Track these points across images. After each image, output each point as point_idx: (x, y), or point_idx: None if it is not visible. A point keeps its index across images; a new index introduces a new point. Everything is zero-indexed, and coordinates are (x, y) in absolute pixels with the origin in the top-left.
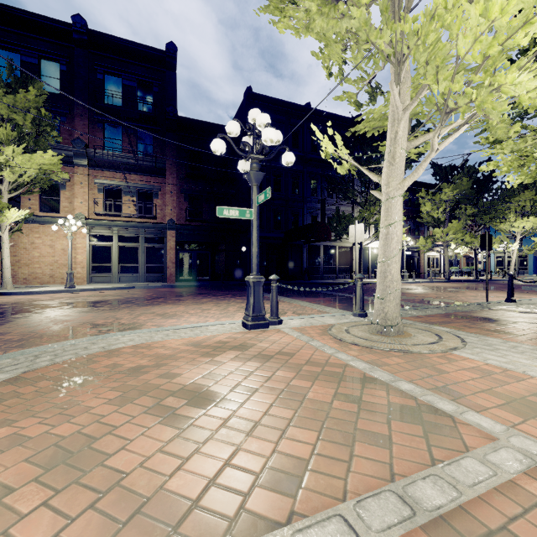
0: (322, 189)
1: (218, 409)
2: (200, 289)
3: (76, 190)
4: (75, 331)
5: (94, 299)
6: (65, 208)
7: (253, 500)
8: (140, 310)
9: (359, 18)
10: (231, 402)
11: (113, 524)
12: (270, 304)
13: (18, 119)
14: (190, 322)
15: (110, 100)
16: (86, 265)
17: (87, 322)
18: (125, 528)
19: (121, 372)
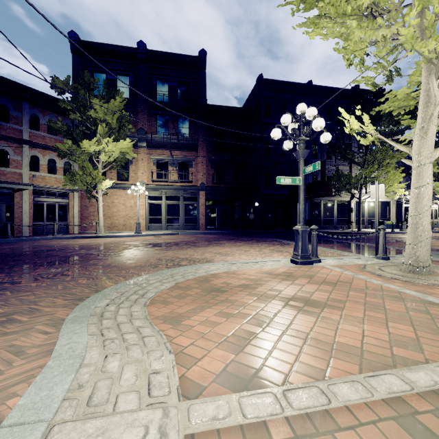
0: (322, 152)
1: (327, 309)
2: (227, 236)
3: (139, 164)
4: (172, 261)
5: (161, 242)
6: (132, 177)
7: (394, 352)
8: (200, 250)
9: (406, 35)
10: (332, 307)
11: (322, 353)
12: (311, 247)
13: (109, 119)
14: (244, 259)
15: (160, 98)
16: (145, 217)
17: (174, 256)
18: (330, 355)
19: (234, 287)
